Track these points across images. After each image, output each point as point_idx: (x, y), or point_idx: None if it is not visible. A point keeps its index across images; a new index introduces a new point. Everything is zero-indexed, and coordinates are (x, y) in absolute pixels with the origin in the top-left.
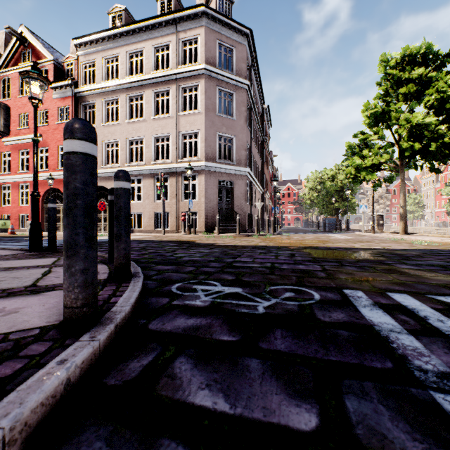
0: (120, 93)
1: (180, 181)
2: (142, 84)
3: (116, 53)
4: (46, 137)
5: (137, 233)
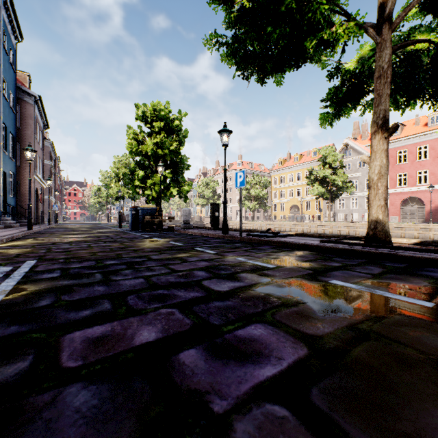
0: None
1: None
2: None
3: None
4: None
5: None
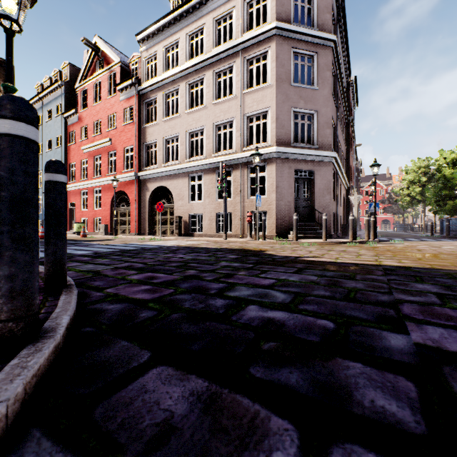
0: (180, 81)
1: (245, 174)
2: (202, 65)
3: (176, 39)
4: (114, 140)
5: (196, 238)
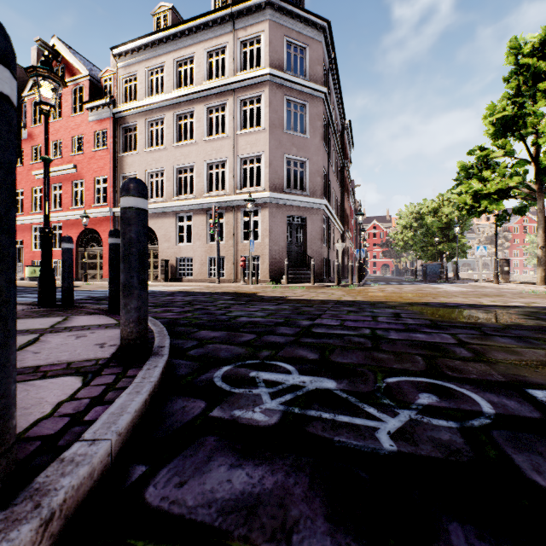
0: (166, 110)
1: (238, 217)
2: (192, 97)
3: (161, 62)
4: (81, 168)
5: (186, 283)
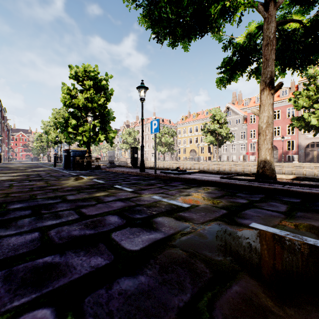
0: None
1: None
2: None
3: None
4: None
5: None
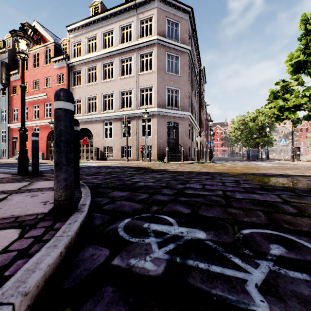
0: (97, 61)
1: (139, 122)
2: (112, 54)
3: (95, 34)
4: (50, 95)
5: (109, 161)
